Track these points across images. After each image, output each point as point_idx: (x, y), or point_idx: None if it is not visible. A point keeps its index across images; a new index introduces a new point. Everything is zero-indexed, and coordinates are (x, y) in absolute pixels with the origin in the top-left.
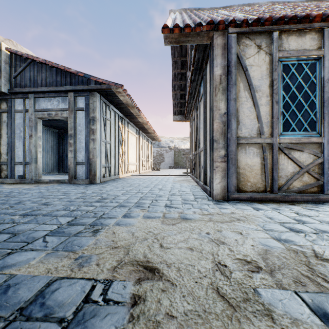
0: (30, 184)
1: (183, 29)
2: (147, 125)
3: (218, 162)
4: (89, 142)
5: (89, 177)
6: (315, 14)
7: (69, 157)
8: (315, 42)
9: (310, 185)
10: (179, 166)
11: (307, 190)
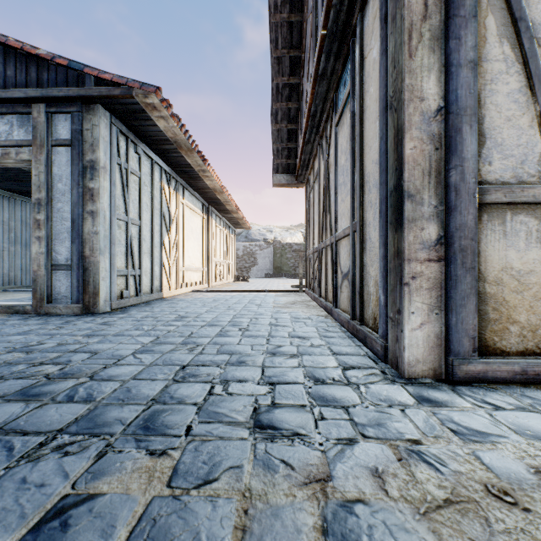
0: None
1: None
2: (224, 195)
3: (417, 262)
4: (82, 219)
5: (82, 298)
6: None
7: (35, 253)
8: None
9: None
10: (282, 274)
11: None
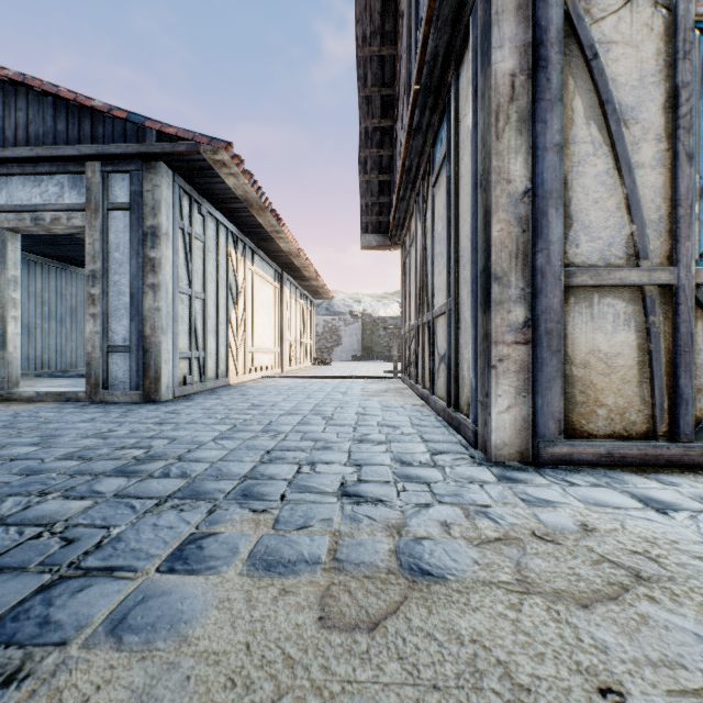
0: None
1: None
2: (301, 259)
3: (504, 345)
4: (142, 293)
5: (142, 384)
6: None
7: (89, 332)
8: None
9: None
10: (373, 356)
11: None
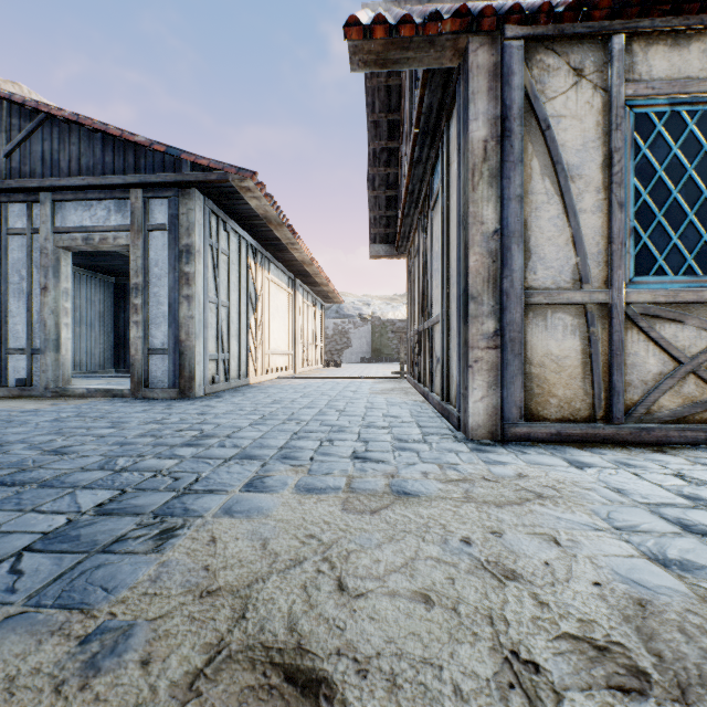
0: (43, 399)
1: (396, 27)
2: (313, 267)
3: (479, 349)
4: (178, 303)
5: (178, 382)
6: None
7: (133, 337)
8: None
9: (702, 405)
10: (382, 358)
11: (694, 417)
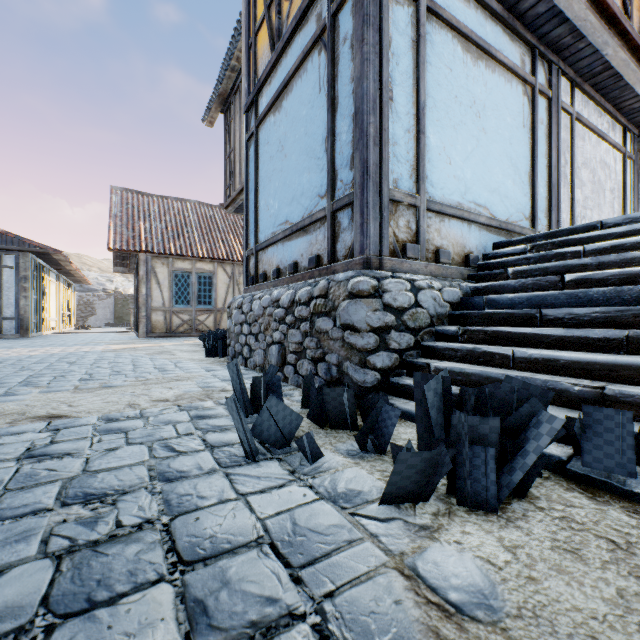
0: None
1: (121, 250)
2: (76, 271)
3: (142, 319)
4: (20, 299)
5: (20, 332)
6: (188, 254)
7: None
8: (190, 265)
9: (188, 329)
10: (124, 323)
11: (187, 332)
